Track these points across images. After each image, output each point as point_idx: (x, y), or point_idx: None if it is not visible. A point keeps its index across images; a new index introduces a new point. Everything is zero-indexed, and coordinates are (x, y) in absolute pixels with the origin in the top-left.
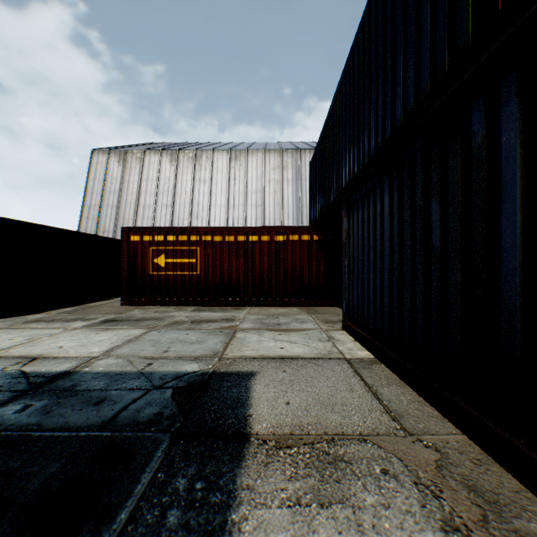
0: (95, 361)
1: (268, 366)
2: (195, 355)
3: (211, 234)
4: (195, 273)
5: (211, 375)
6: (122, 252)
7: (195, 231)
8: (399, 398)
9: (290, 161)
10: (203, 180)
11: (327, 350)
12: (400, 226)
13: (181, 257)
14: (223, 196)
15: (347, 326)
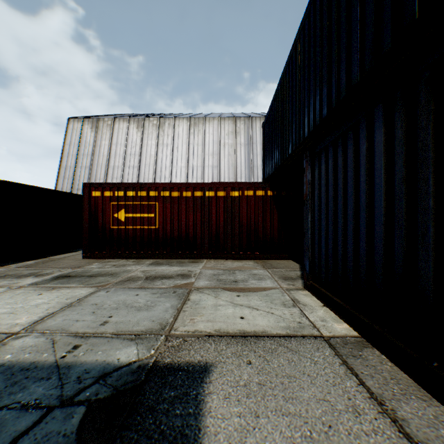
0: (10, 340)
1: (227, 351)
2: (138, 329)
3: (169, 190)
4: (153, 227)
5: (149, 371)
6: (84, 207)
7: (154, 186)
8: (439, 433)
9: (243, 127)
10: (166, 144)
11: (296, 321)
12: (409, 168)
13: (140, 211)
14: (183, 158)
15: (311, 286)
